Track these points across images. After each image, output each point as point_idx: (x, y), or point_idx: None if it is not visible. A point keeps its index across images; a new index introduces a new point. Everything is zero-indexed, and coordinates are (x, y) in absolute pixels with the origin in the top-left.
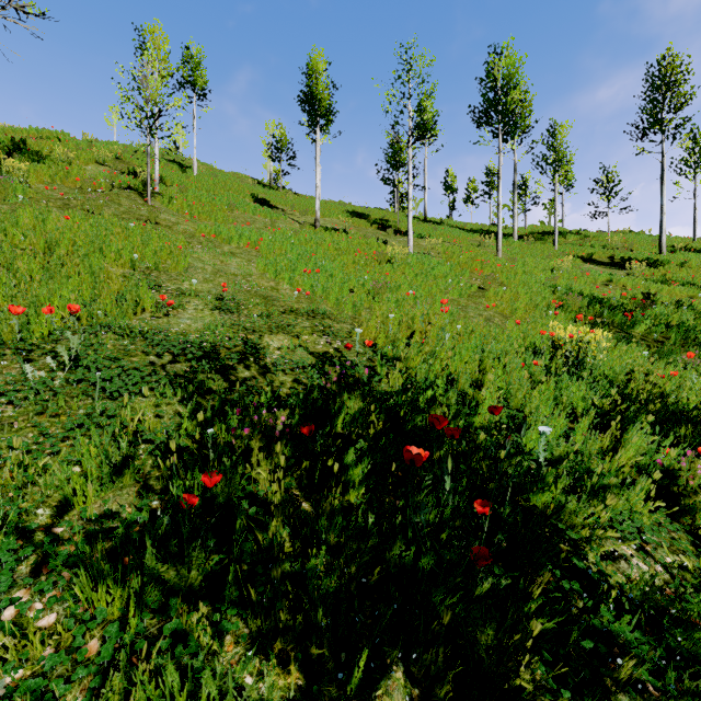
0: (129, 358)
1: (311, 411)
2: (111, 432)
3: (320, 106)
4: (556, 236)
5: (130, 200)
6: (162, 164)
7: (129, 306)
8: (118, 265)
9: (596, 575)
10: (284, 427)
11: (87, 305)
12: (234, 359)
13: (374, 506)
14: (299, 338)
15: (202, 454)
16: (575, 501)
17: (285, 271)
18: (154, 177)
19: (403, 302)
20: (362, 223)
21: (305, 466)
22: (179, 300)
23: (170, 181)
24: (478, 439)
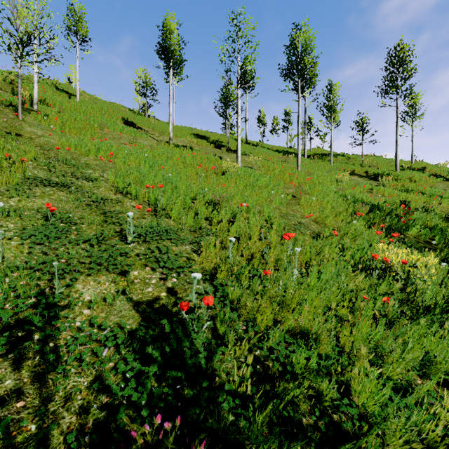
0: None
1: None
2: None
3: (172, 55)
4: (332, 156)
5: (0, 114)
6: (51, 91)
7: None
8: None
9: None
10: None
11: None
12: None
13: None
14: (126, 277)
15: None
16: None
17: (132, 183)
18: (33, 98)
19: (238, 213)
20: (203, 143)
21: None
22: None
23: (52, 103)
24: None
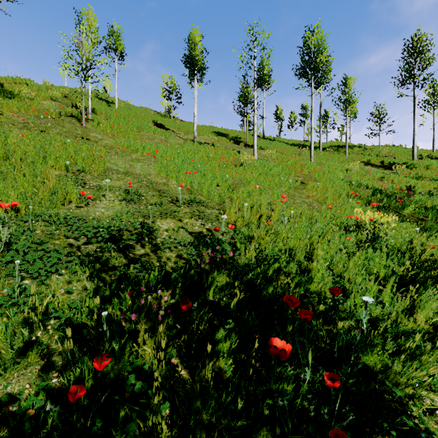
0: (53, 241)
1: (189, 284)
2: (15, 320)
3: (197, 64)
4: (347, 148)
5: (71, 124)
6: (95, 101)
7: (58, 199)
8: (56, 168)
9: (425, 435)
10: (166, 309)
11: (24, 200)
12: (133, 241)
13: (239, 370)
14: (181, 222)
15: (99, 328)
16: (400, 364)
17: (173, 172)
18: (88, 109)
19: (252, 193)
20: (223, 140)
21: (183, 338)
22: (97, 194)
23: (99, 111)
24: (314, 302)
